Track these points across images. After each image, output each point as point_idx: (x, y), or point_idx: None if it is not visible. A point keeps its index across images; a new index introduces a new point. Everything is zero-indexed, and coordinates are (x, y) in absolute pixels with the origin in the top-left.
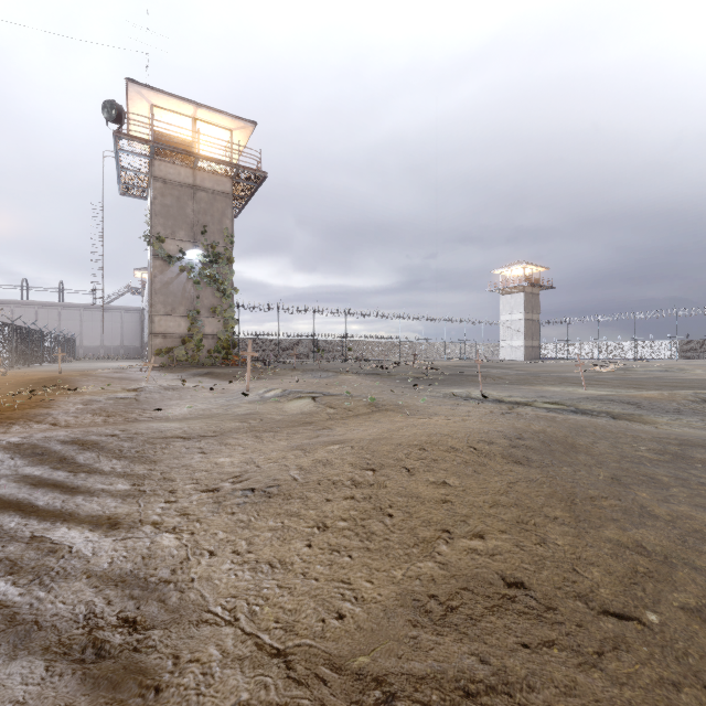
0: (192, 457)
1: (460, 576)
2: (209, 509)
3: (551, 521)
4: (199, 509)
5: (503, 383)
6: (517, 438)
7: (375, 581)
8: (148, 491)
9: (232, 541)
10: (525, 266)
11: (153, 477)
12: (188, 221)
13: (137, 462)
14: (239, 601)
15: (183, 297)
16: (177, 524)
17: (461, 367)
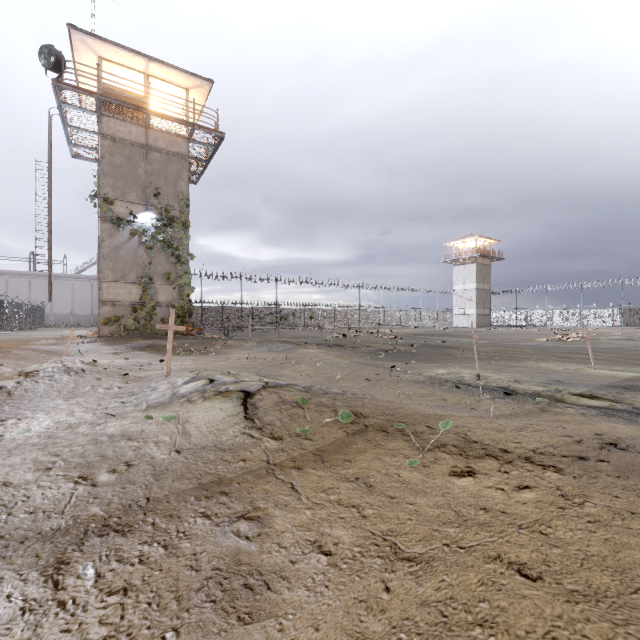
0: None
1: None
2: None
3: None
4: None
5: (485, 357)
6: None
7: None
8: None
9: None
10: (477, 238)
11: None
12: (139, 182)
13: None
14: None
15: (134, 262)
16: None
17: (422, 336)
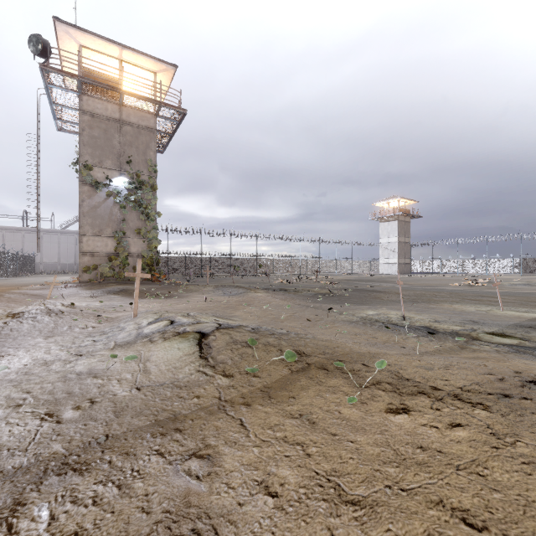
0: None
1: None
2: None
3: None
4: None
5: (408, 300)
6: None
7: None
8: None
9: None
10: (399, 199)
11: None
12: (114, 151)
13: None
14: None
15: (110, 219)
16: None
17: (353, 281)
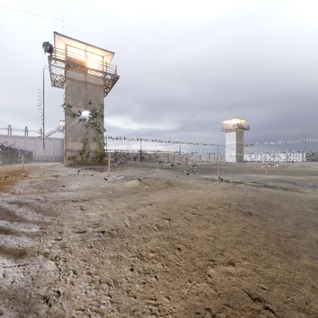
0: (76, 211)
1: (223, 293)
2: (77, 244)
3: (270, 253)
4: (72, 244)
5: (228, 172)
6: (242, 201)
7: (171, 297)
8: (47, 232)
9: (87, 265)
10: (237, 119)
11: (53, 223)
12: (82, 98)
13: (46, 214)
14: (85, 314)
15: (80, 133)
16: (57, 254)
17: (208, 165)
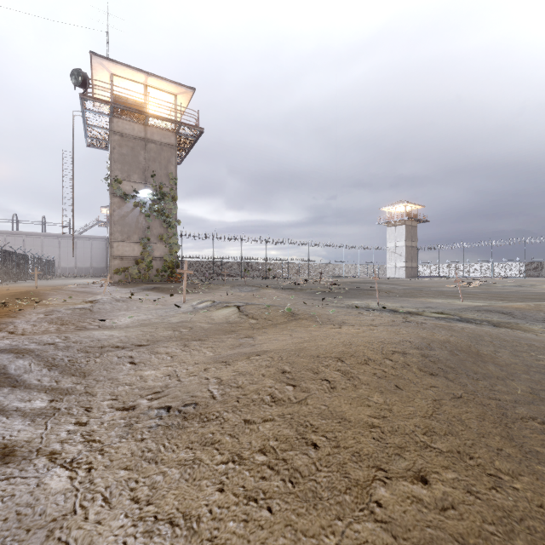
0: (121, 366)
1: None
2: (117, 433)
3: (496, 453)
4: (107, 433)
5: (393, 296)
6: (427, 348)
7: None
8: (63, 408)
9: (133, 479)
10: (406, 204)
11: (76, 389)
12: (140, 166)
13: (66, 372)
14: None
15: (137, 227)
16: (76, 455)
17: (357, 283)
